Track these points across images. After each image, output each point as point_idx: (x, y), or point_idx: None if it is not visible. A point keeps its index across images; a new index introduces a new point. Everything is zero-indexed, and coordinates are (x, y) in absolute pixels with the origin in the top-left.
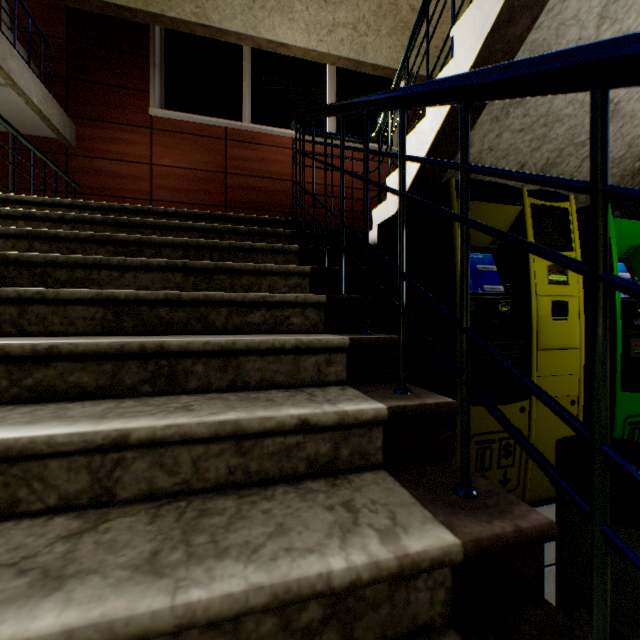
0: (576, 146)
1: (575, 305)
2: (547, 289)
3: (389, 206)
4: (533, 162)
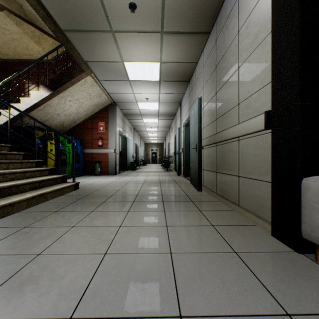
0: (53, 118)
1: (54, 150)
2: (50, 147)
3: (3, 118)
4: (44, 119)
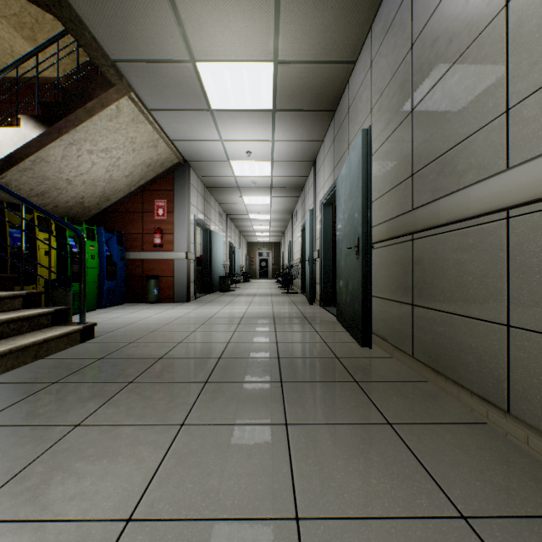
0: (57, 189)
1: (54, 252)
2: (44, 246)
3: None
4: (38, 189)
